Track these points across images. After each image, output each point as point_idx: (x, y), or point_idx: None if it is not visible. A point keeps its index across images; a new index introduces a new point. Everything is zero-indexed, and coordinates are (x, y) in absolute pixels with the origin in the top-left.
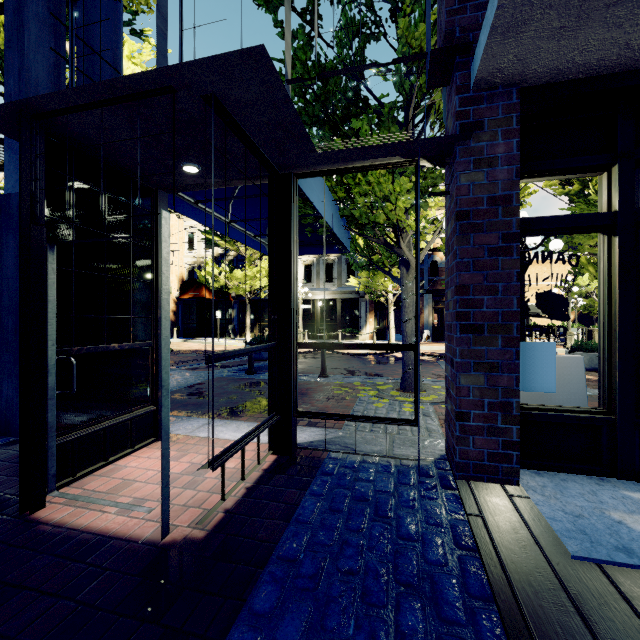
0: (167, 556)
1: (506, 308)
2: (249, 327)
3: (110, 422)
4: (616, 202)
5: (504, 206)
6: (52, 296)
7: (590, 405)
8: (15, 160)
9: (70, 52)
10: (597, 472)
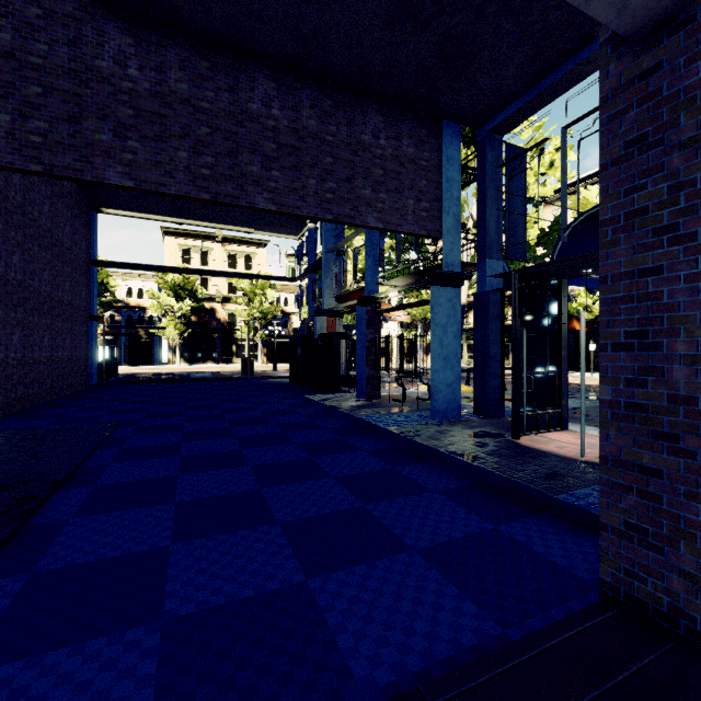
0: (584, 463)
1: None
2: None
3: (538, 412)
4: None
5: None
6: (525, 349)
7: None
8: (481, 275)
9: (507, 209)
10: None
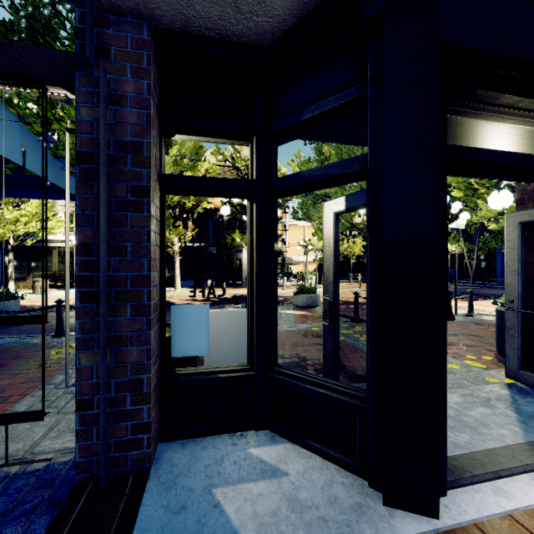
0: None
1: (136, 272)
2: (13, 277)
3: None
4: (255, 171)
5: (134, 154)
6: None
7: (290, 340)
8: None
9: None
10: (240, 428)
